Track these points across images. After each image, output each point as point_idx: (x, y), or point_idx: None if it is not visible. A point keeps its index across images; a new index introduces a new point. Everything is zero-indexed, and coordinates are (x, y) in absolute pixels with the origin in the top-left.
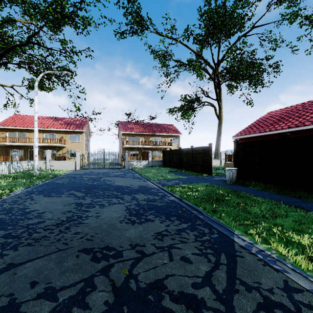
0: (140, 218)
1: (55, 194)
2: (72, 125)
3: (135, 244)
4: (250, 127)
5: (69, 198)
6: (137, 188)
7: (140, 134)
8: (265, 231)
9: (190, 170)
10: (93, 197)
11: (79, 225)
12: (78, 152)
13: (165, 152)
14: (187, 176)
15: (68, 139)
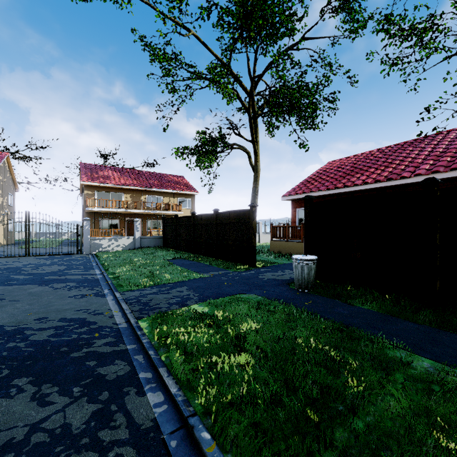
0: None
1: None
2: None
3: None
4: (308, 182)
5: None
6: (45, 338)
7: (123, 188)
8: None
9: (212, 256)
10: None
11: None
12: None
13: (167, 222)
14: (208, 273)
15: None
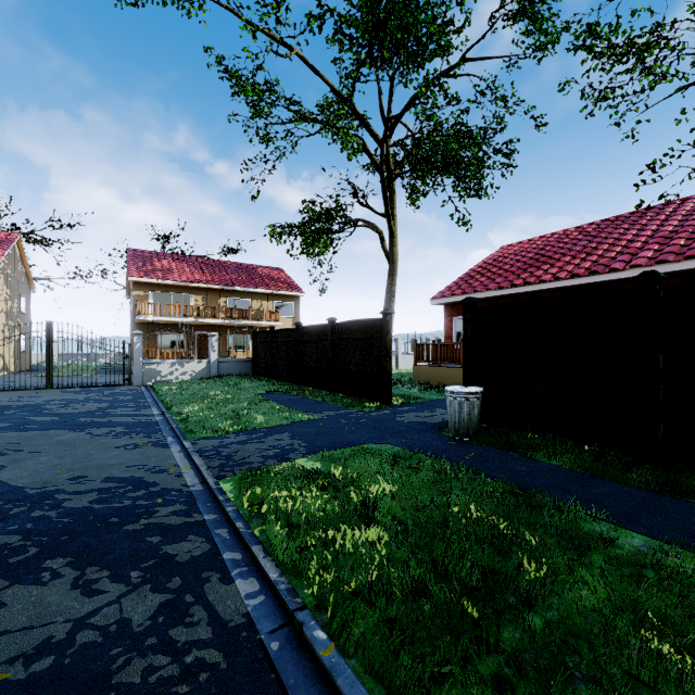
0: None
1: None
2: None
3: None
4: (470, 277)
5: None
6: (86, 505)
7: (191, 287)
8: None
9: (326, 388)
10: None
11: None
12: None
13: (258, 337)
14: (320, 413)
15: None
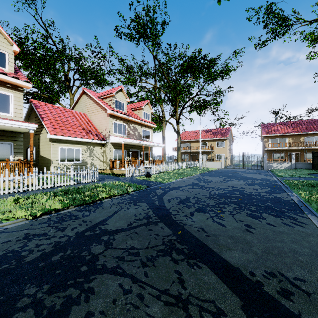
0: (250, 185)
1: (213, 176)
2: (218, 134)
3: (243, 187)
4: None
5: (220, 178)
6: (260, 179)
7: (286, 135)
8: (308, 192)
9: None
10: (231, 179)
11: (224, 183)
12: (223, 155)
13: (314, 154)
14: None
15: (215, 145)
